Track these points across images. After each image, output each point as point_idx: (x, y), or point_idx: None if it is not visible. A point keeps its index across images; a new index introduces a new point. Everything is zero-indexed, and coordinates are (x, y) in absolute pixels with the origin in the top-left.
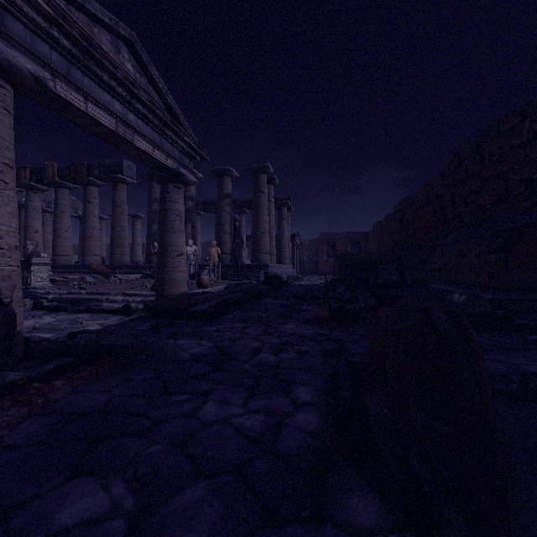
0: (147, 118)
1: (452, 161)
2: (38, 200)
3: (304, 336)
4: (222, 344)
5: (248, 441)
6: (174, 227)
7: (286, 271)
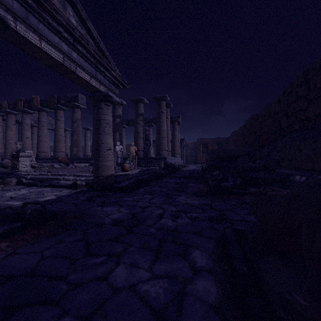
0: (85, 57)
1: (286, 89)
2: (28, 119)
3: (193, 205)
4: (135, 211)
5: (153, 315)
6: (105, 131)
7: (177, 161)
